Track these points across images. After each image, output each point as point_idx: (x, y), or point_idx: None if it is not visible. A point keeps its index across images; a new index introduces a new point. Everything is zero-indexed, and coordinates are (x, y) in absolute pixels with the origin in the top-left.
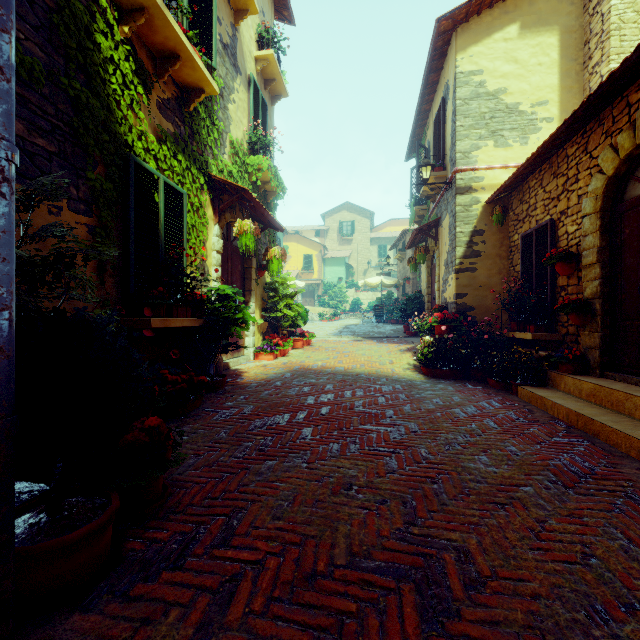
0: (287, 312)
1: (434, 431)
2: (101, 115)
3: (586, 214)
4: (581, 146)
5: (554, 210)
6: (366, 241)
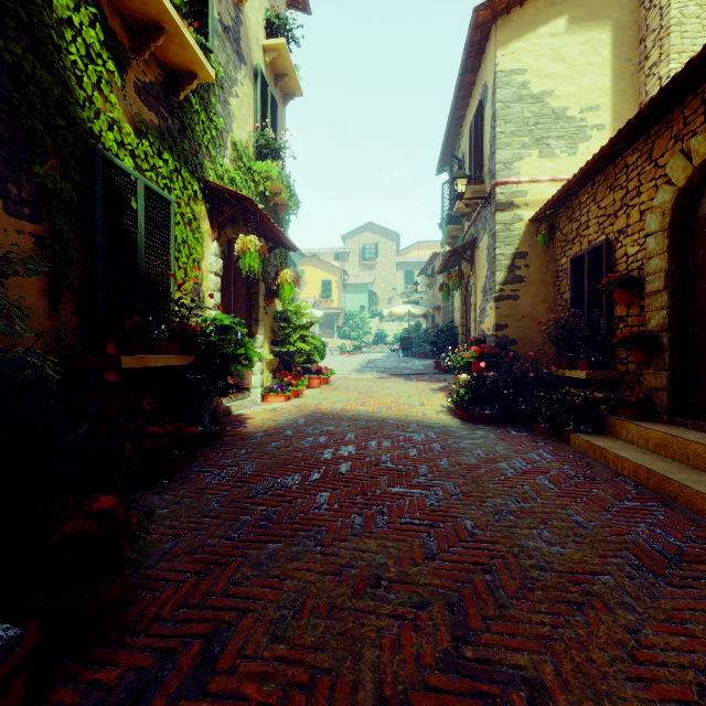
0: (301, 346)
1: (479, 494)
2: (54, 92)
3: (651, 233)
4: (644, 153)
5: (610, 229)
6: (391, 266)
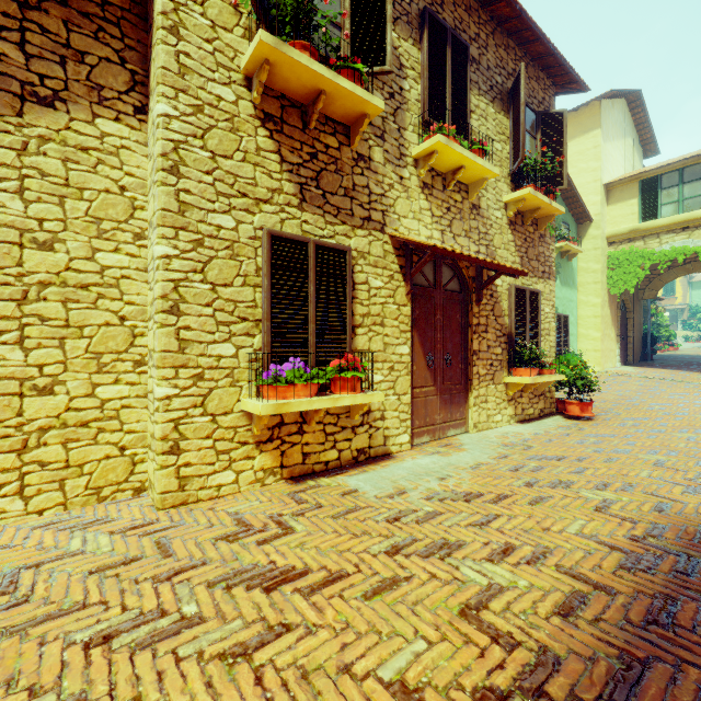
0: (665, 334)
1: None
2: None
3: None
4: None
5: None
6: None
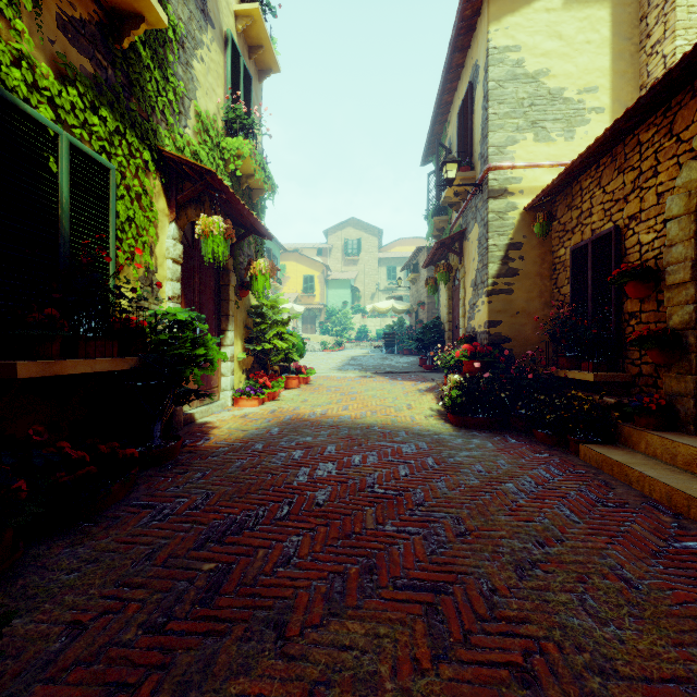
0: (278, 343)
1: (490, 533)
2: None
3: (672, 217)
4: (662, 128)
5: (619, 215)
6: (374, 262)
